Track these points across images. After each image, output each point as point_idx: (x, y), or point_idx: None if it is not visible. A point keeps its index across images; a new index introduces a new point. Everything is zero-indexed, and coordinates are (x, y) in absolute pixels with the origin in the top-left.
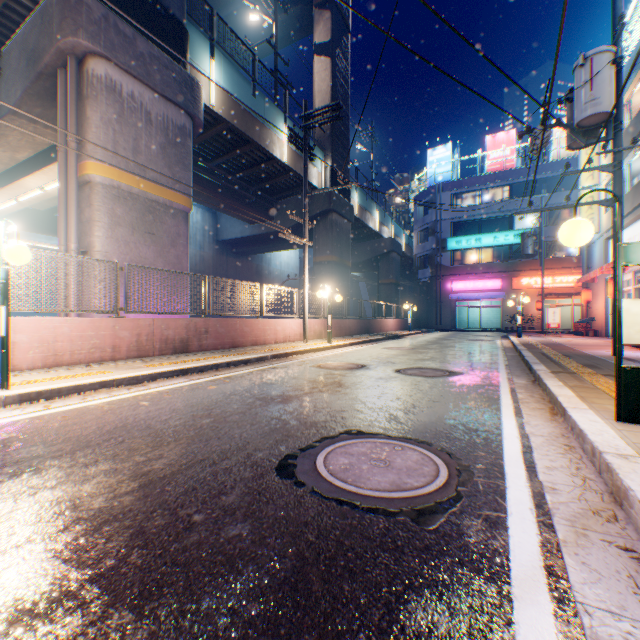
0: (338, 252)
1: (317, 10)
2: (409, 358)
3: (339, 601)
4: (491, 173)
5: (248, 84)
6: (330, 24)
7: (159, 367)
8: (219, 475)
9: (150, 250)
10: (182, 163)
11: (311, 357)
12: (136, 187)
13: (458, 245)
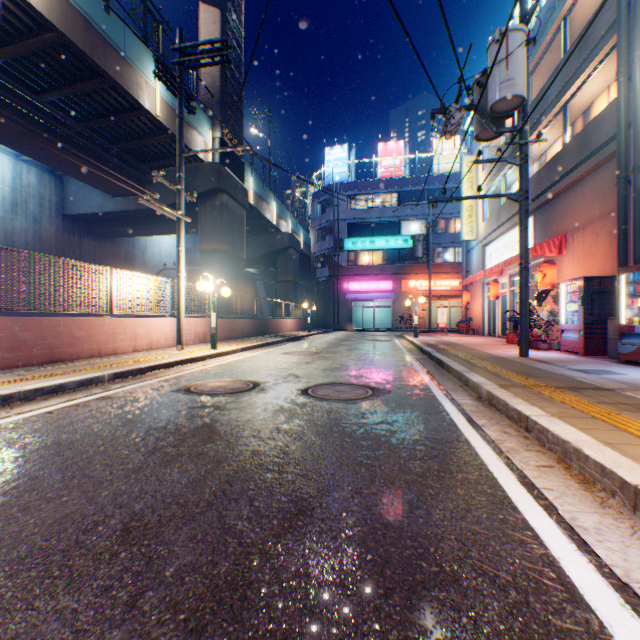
0: (230, 240)
1: None
2: (316, 367)
3: None
4: (384, 179)
5: None
6: None
7: None
8: None
9: None
10: None
11: (183, 372)
12: None
13: (355, 246)
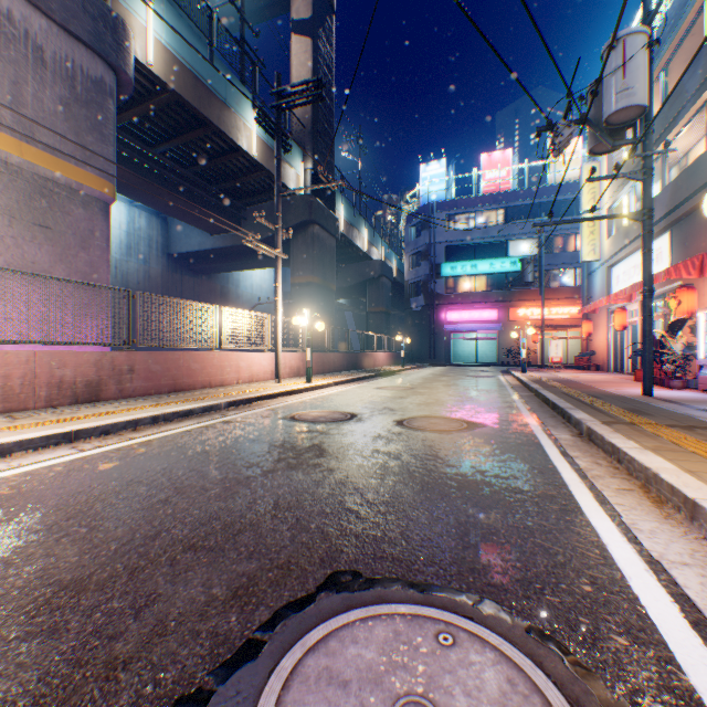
0: (321, 272)
1: None
2: (410, 402)
3: None
4: (487, 194)
5: (203, 47)
6: None
7: (25, 430)
8: None
9: (43, 251)
10: (98, 131)
11: (284, 403)
12: (16, 154)
13: (453, 271)
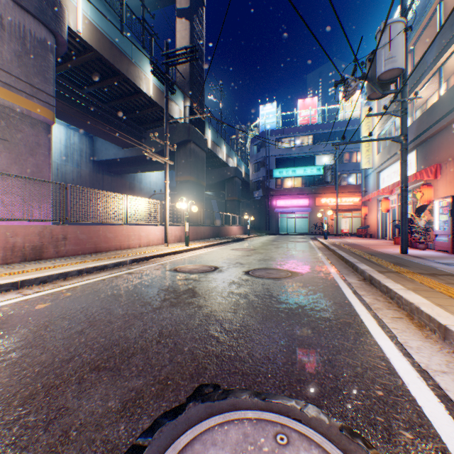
0: (195, 174)
1: None
2: (254, 258)
3: None
4: (302, 125)
5: (116, 22)
6: None
7: None
8: None
9: (2, 156)
10: (42, 75)
11: (170, 260)
12: None
13: (281, 174)
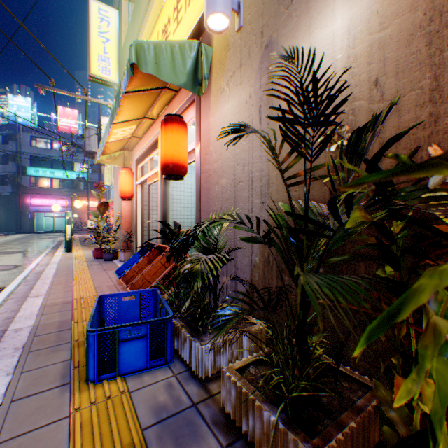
0: None
1: None
2: None
3: None
4: (63, 132)
5: None
6: None
7: None
8: None
9: None
10: None
11: None
12: None
13: (38, 173)
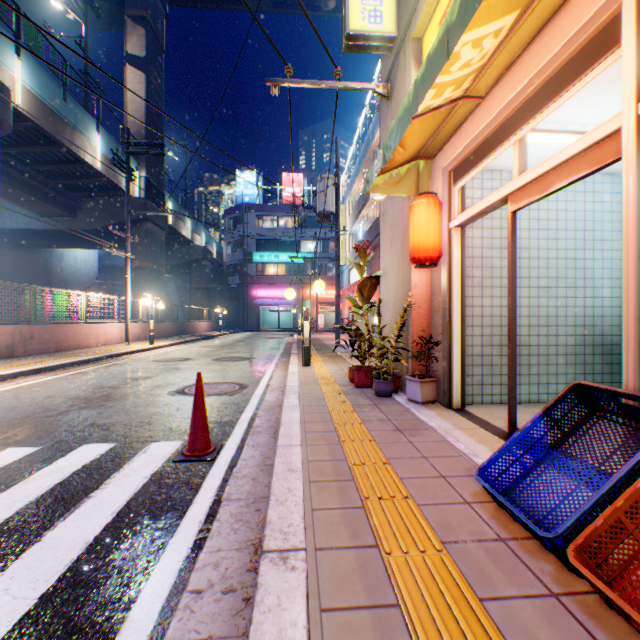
0: (154, 259)
1: (131, 21)
2: (223, 352)
3: (209, 405)
4: (287, 205)
5: (59, 87)
6: (146, 42)
7: (12, 368)
8: (144, 398)
9: None
10: None
11: (142, 356)
12: None
13: (262, 259)
